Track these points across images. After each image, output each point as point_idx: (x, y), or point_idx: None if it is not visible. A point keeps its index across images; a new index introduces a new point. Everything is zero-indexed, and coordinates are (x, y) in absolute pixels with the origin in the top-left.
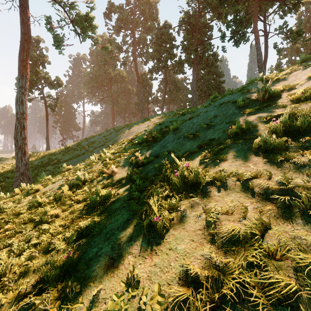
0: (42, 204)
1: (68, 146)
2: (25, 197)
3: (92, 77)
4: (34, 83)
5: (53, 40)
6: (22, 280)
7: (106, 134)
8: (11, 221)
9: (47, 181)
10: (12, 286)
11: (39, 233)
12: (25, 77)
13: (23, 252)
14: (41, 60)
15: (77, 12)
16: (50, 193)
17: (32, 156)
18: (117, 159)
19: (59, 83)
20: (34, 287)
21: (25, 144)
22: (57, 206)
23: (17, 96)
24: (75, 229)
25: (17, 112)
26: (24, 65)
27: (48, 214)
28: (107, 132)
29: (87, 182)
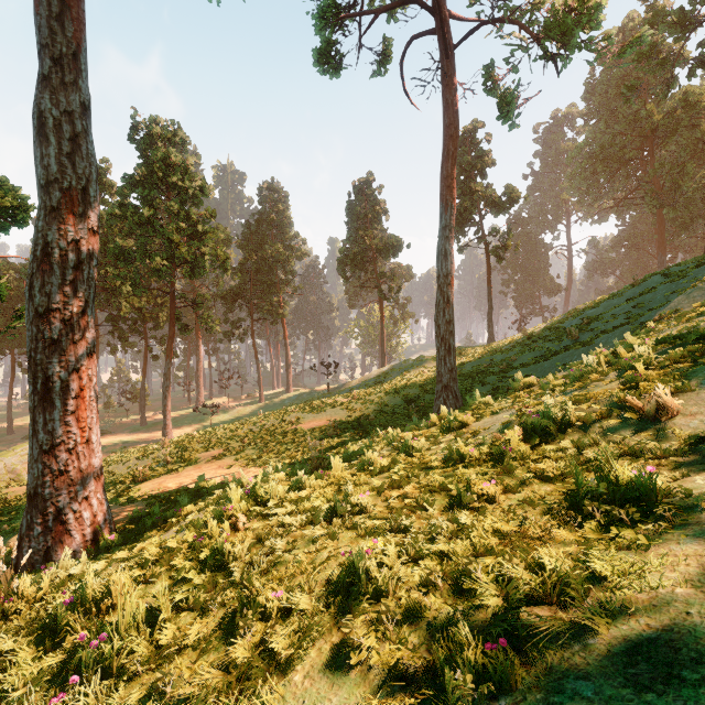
0: (466, 460)
1: (530, 333)
2: (445, 433)
3: (591, 153)
4: (467, 215)
5: (498, 108)
6: (407, 628)
7: (635, 293)
8: (416, 477)
9: (483, 409)
10: (390, 633)
11: (452, 525)
12: (449, 206)
13: (419, 560)
14: (478, 165)
15: (548, 9)
16: (483, 438)
17: (464, 355)
18: (678, 367)
19: (511, 199)
20: (422, 672)
21: (449, 331)
22: (494, 474)
23: (438, 247)
24: (526, 561)
25: (439, 275)
26: (448, 185)
27: (474, 488)
28: (639, 288)
29: (572, 427)
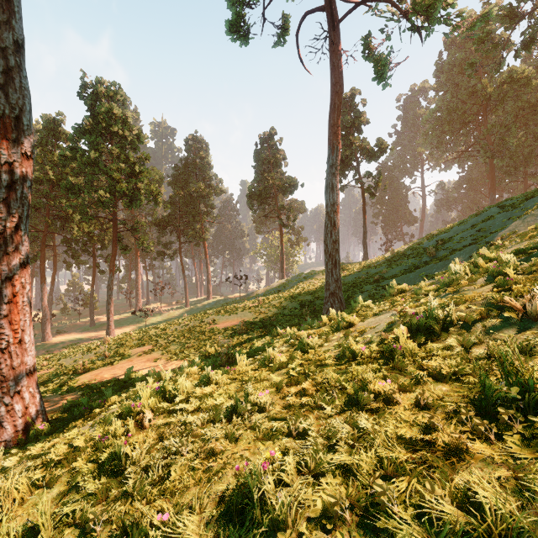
0: (358, 357)
1: (397, 252)
2: (334, 332)
3: (440, 116)
4: (347, 161)
5: (374, 71)
6: None
7: (478, 221)
8: (312, 374)
9: (366, 311)
10: None
11: (351, 430)
12: (335, 149)
13: (320, 477)
14: (355, 123)
15: None
16: (372, 336)
17: (345, 269)
18: None
19: (381, 149)
20: None
21: (335, 249)
22: (386, 372)
23: (326, 181)
24: (450, 490)
25: (327, 204)
26: (334, 132)
27: (370, 388)
28: (480, 216)
29: (453, 326)
